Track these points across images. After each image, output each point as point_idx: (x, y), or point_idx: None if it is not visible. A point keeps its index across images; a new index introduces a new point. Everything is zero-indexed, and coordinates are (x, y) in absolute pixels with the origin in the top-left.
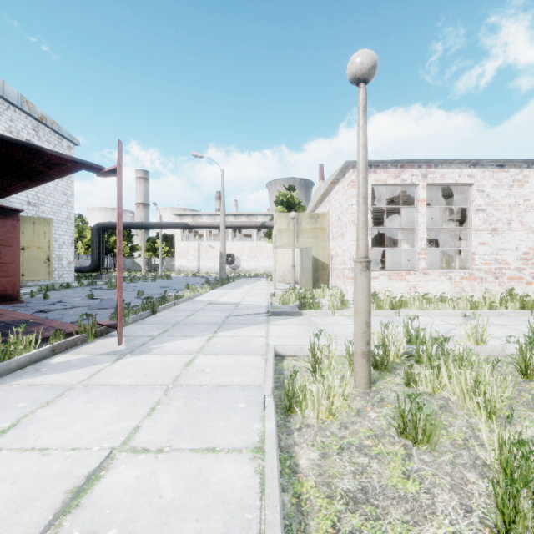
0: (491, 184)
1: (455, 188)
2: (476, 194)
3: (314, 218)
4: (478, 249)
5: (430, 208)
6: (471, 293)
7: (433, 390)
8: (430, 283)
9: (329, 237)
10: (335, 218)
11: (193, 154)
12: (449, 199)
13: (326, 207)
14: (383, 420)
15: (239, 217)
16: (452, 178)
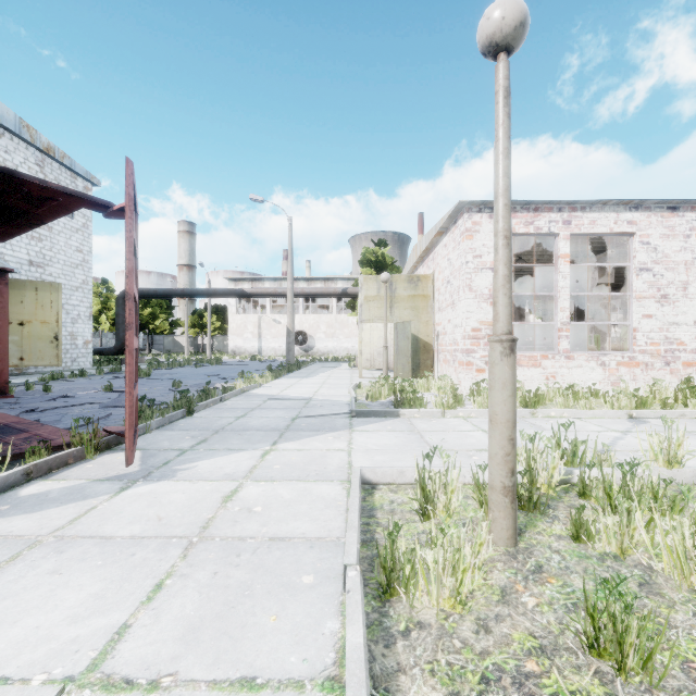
0: (659, 234)
1: (607, 241)
2: (638, 248)
3: (414, 281)
4: (642, 324)
5: (572, 268)
6: (632, 384)
7: (621, 551)
8: (574, 370)
9: (435, 307)
10: (442, 281)
11: (252, 198)
12: (598, 256)
13: (430, 267)
14: (549, 614)
15: (313, 282)
16: (606, 225)
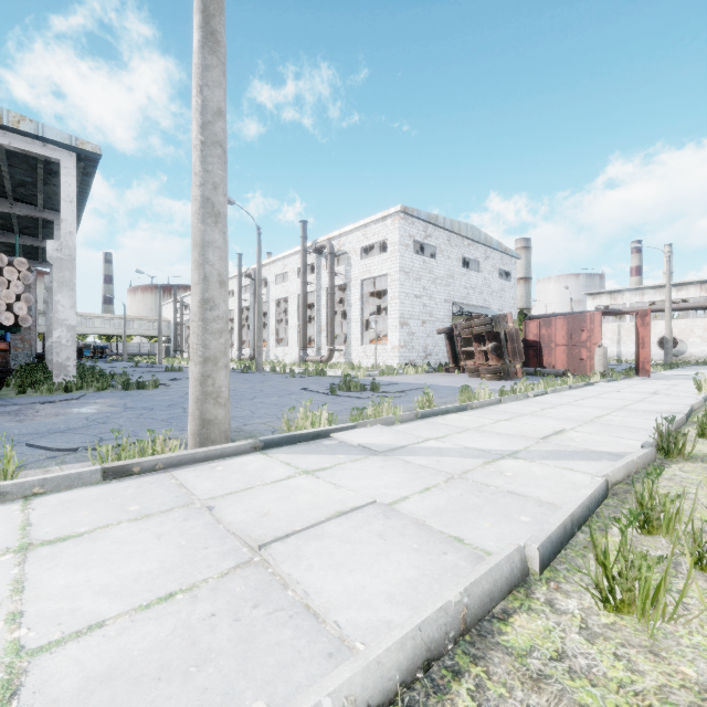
0: None
1: None
2: None
3: None
4: None
5: None
6: None
7: None
8: None
9: None
10: None
11: (631, 247)
12: None
13: None
14: None
15: (684, 287)
16: None
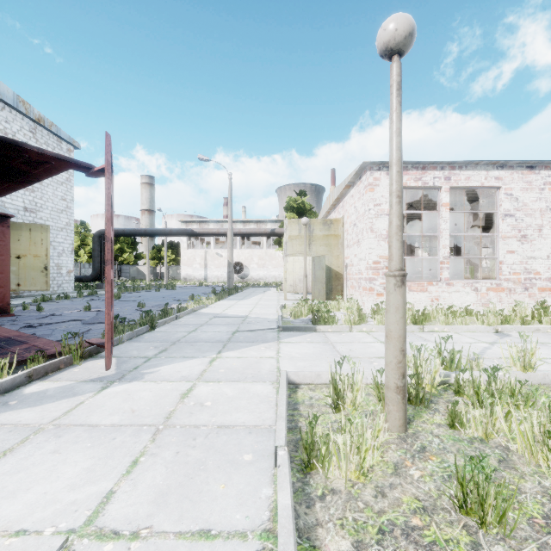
0: (520, 187)
1: (479, 192)
2: (503, 198)
3: (328, 224)
4: (506, 258)
5: (452, 213)
6: (499, 305)
7: (486, 436)
8: (453, 294)
9: (344, 244)
10: (349, 224)
11: (199, 158)
12: (472, 204)
13: (340, 212)
14: (430, 483)
15: (248, 224)
16: (478, 180)
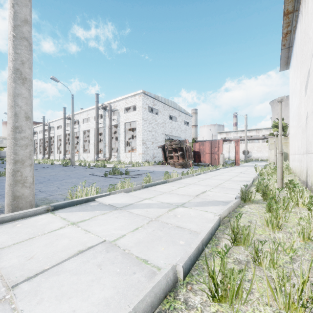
0: None
1: None
2: None
3: (286, 138)
4: None
5: None
6: None
7: None
8: None
9: None
10: None
11: (233, 114)
12: None
13: None
14: None
15: (251, 131)
16: None
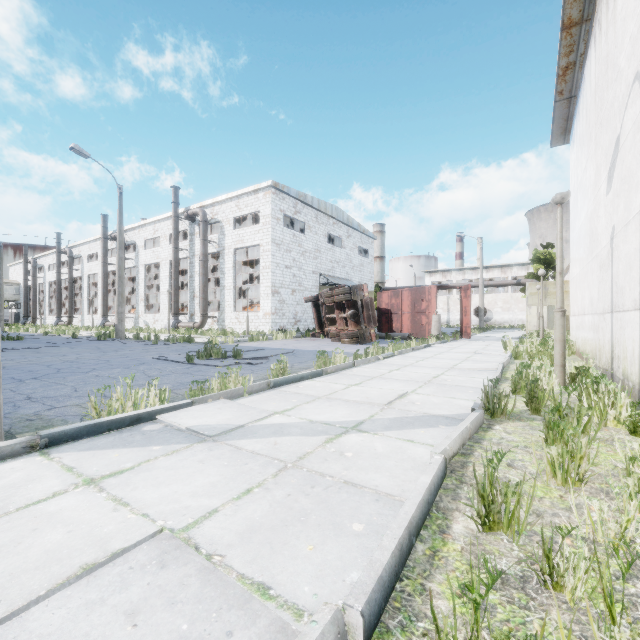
0: None
1: None
2: None
3: None
4: None
5: None
6: None
7: None
8: None
9: None
10: None
11: (457, 235)
12: None
13: None
14: None
15: (491, 269)
16: None
